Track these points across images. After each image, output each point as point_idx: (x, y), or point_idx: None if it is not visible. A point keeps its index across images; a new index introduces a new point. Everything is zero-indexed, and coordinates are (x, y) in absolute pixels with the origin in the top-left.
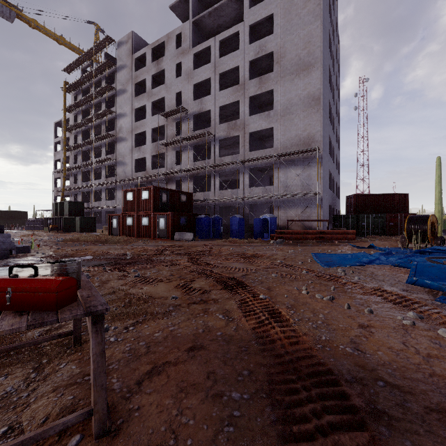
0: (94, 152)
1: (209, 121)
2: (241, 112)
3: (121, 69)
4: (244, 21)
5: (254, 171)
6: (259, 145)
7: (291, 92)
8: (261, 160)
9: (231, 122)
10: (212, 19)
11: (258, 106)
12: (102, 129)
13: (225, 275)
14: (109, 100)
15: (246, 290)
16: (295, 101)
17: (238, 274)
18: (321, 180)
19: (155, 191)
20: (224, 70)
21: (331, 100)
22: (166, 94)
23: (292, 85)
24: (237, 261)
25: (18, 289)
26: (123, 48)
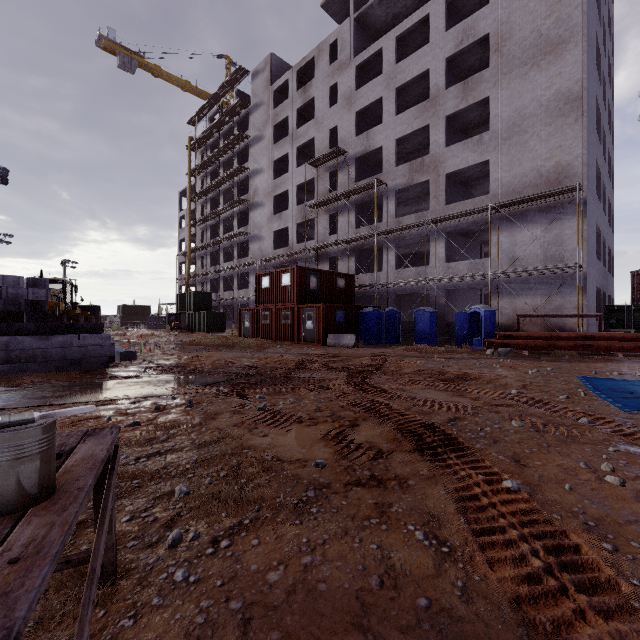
0: (224, 226)
1: (379, 165)
2: (432, 143)
3: (257, 108)
4: None
5: (453, 235)
6: (462, 194)
7: (523, 95)
8: (467, 217)
9: (415, 161)
10: (384, 8)
11: (460, 130)
12: (233, 194)
13: (415, 417)
14: (242, 153)
15: (466, 461)
16: (531, 110)
17: (440, 415)
18: (584, 244)
19: (300, 274)
20: (404, 80)
21: (600, 101)
22: (316, 133)
23: (524, 83)
24: (434, 387)
25: None
26: (259, 79)
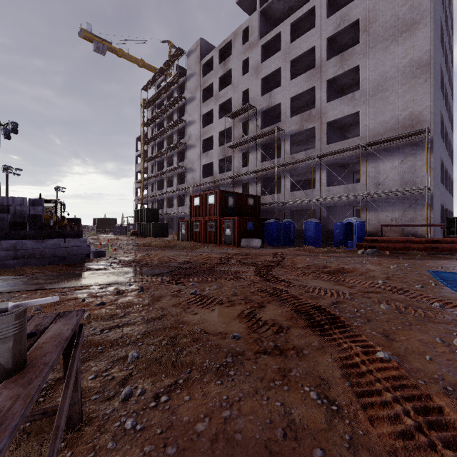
0: (167, 162)
1: (278, 117)
2: (317, 100)
3: (190, 77)
4: None
5: (332, 167)
6: (339, 137)
7: (385, 63)
8: (343, 153)
9: (305, 113)
10: (282, 3)
11: (337, 90)
12: (174, 139)
13: (306, 301)
14: (180, 110)
15: (347, 336)
16: (391, 74)
17: (326, 300)
18: (431, 172)
19: (221, 195)
20: (296, 55)
21: (443, 67)
22: (232, 94)
23: (386, 54)
24: (320, 278)
25: None
26: (192, 56)
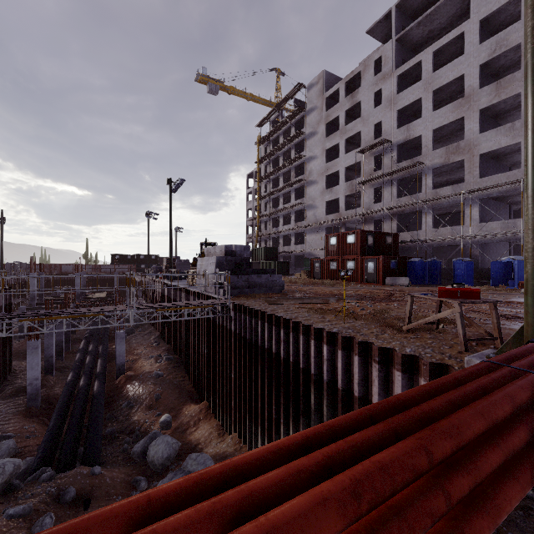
0: (283, 199)
1: (415, 147)
2: (466, 131)
3: (311, 112)
4: (471, 18)
5: (484, 200)
6: (493, 166)
7: None
8: (499, 187)
9: (451, 145)
10: (421, 28)
11: (491, 116)
12: (292, 175)
13: None
14: (298, 144)
15: None
16: None
17: (507, 313)
18: None
19: (362, 235)
20: (441, 84)
21: None
22: (362, 128)
23: None
24: None
25: (462, 291)
26: (313, 90)
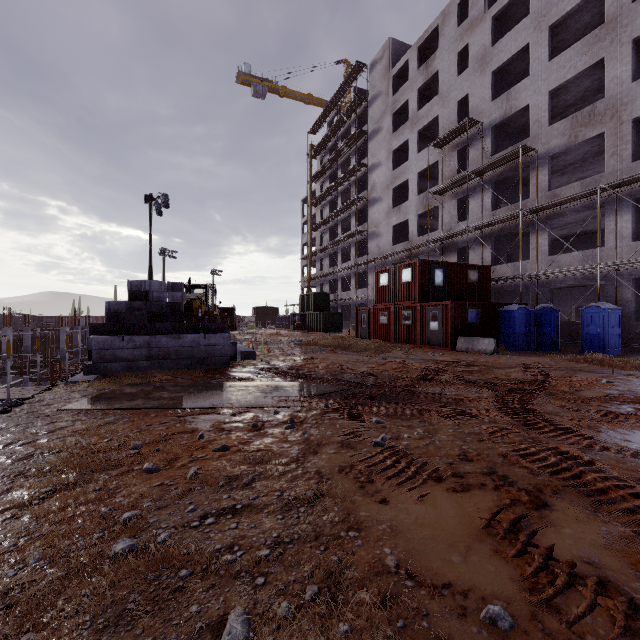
0: (341, 227)
1: (523, 131)
2: (608, 82)
3: (374, 101)
4: None
5: None
6: None
7: None
8: None
9: (581, 111)
10: None
11: None
12: (351, 194)
13: None
14: (359, 151)
15: None
16: None
17: None
18: None
19: (423, 268)
20: (562, 12)
21: None
22: (440, 110)
23: None
24: None
25: None
26: (377, 69)
